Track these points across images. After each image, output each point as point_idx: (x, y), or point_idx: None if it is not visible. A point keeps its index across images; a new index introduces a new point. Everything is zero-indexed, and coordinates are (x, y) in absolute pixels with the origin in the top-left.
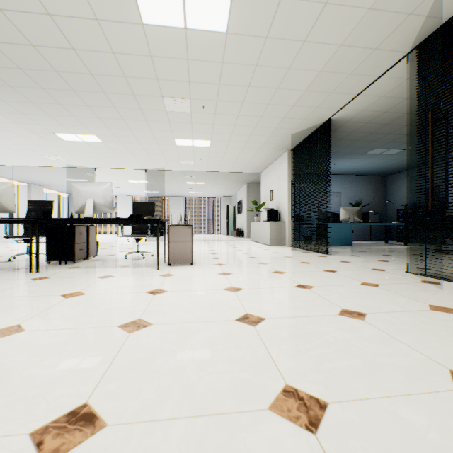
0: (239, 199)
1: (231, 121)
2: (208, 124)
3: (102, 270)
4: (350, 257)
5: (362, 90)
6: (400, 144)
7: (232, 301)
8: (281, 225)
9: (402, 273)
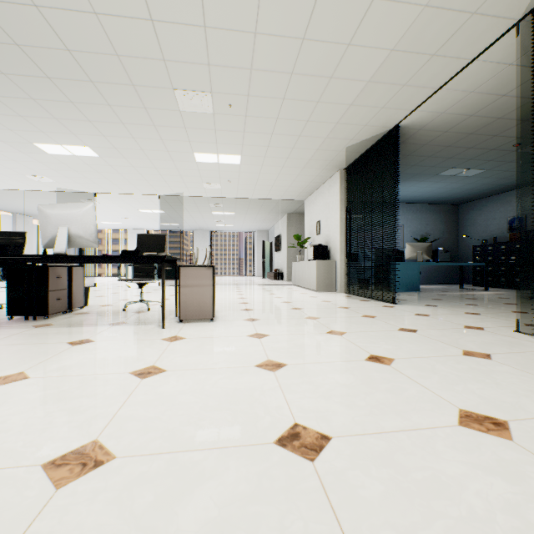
0: (277, 234)
1: (268, 127)
2: (237, 131)
3: (81, 330)
4: (425, 308)
5: (445, 82)
6: (483, 162)
7: (269, 393)
8: (331, 265)
9: (511, 334)
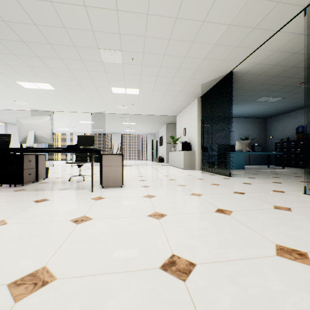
0: (160, 135)
1: (155, 72)
2: (137, 74)
3: (43, 193)
4: (248, 179)
5: (260, 45)
6: (281, 93)
7: (156, 234)
8: (192, 154)
9: (301, 195)
